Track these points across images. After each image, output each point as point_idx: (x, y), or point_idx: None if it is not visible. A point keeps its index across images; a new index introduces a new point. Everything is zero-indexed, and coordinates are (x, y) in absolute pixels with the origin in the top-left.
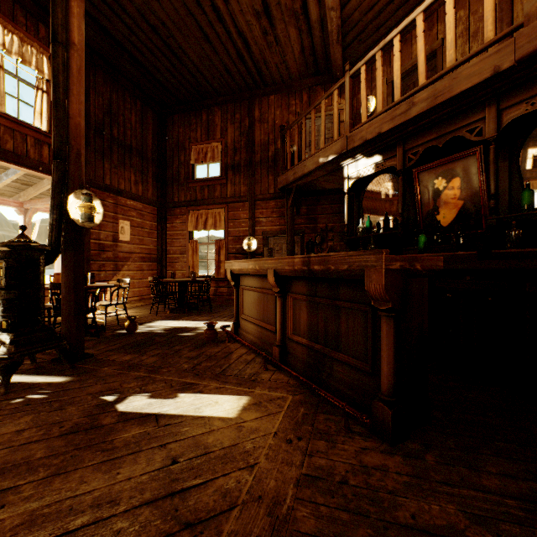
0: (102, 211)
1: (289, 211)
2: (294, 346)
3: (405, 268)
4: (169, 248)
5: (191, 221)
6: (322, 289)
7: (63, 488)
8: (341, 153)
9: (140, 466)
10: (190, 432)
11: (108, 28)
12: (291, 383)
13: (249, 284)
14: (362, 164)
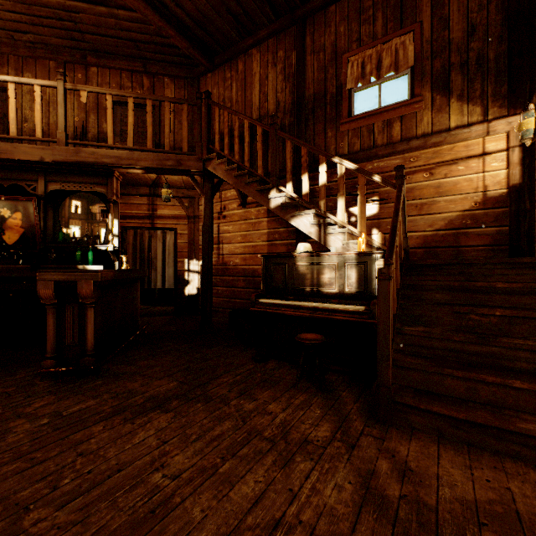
0: None
1: None
2: None
3: None
4: None
5: None
6: None
7: None
8: None
9: None
10: None
11: None
12: None
13: None
14: None
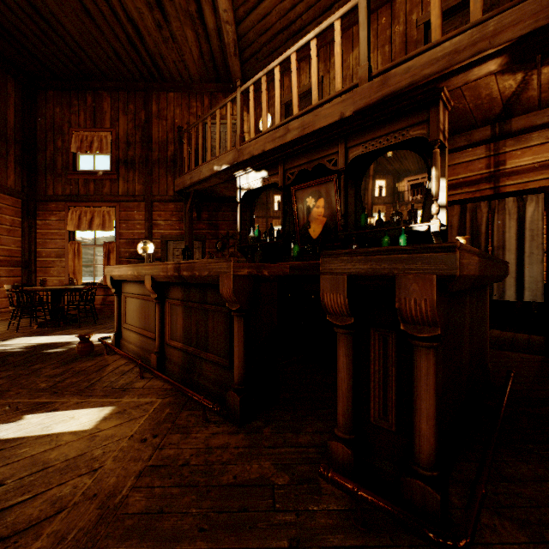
0: None
1: (188, 215)
2: (172, 352)
3: (253, 274)
4: (40, 250)
5: (72, 218)
6: (194, 294)
7: None
8: (233, 164)
9: None
10: (28, 452)
11: None
12: (165, 388)
13: (131, 290)
14: (252, 177)
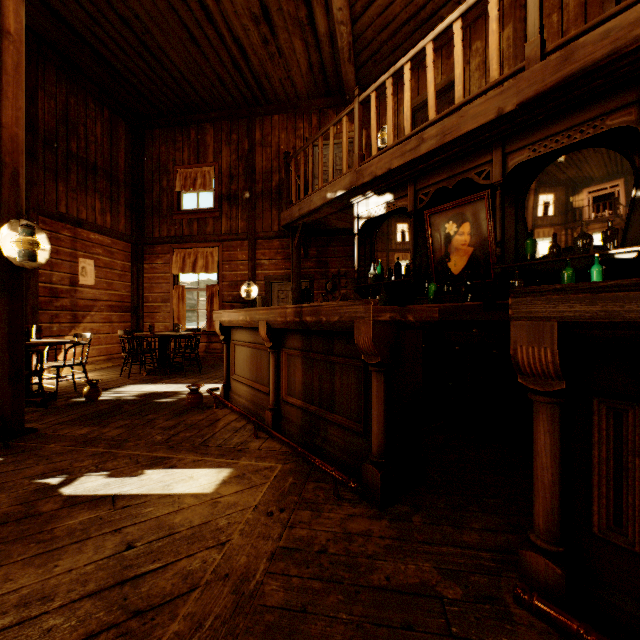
0: (49, 248)
1: (295, 252)
2: (289, 409)
3: (396, 320)
4: (147, 295)
5: (176, 261)
6: (317, 344)
7: None
8: (351, 188)
9: (86, 555)
10: (153, 513)
11: (62, 13)
12: (283, 451)
13: (241, 338)
14: (373, 203)
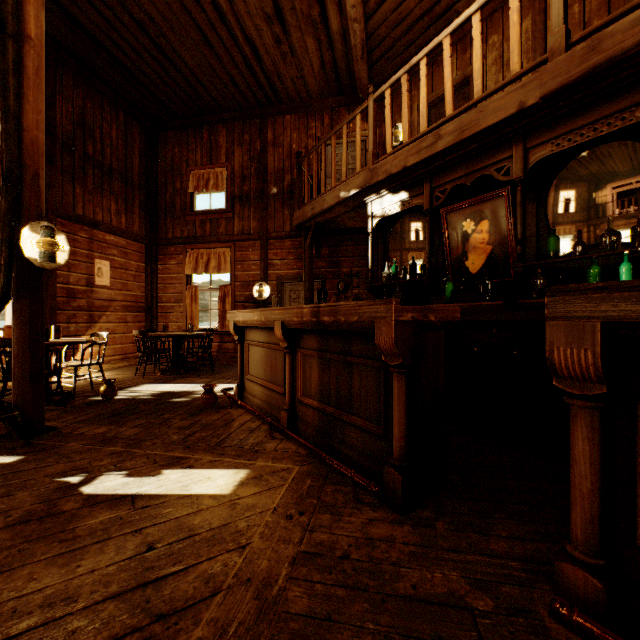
0: (68, 249)
1: (308, 252)
2: (305, 410)
3: (418, 320)
4: (161, 295)
5: (189, 262)
6: (334, 344)
7: (5, 588)
8: (364, 187)
9: (107, 555)
10: (172, 514)
11: (80, 18)
12: (300, 453)
13: (255, 338)
14: (387, 201)
